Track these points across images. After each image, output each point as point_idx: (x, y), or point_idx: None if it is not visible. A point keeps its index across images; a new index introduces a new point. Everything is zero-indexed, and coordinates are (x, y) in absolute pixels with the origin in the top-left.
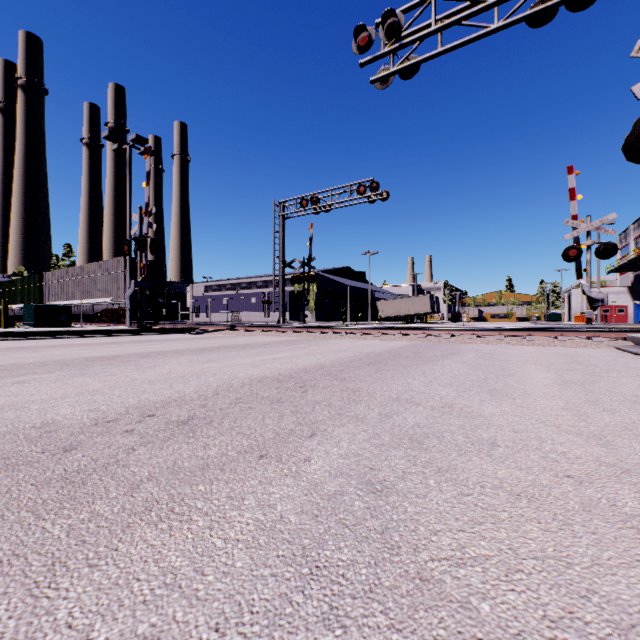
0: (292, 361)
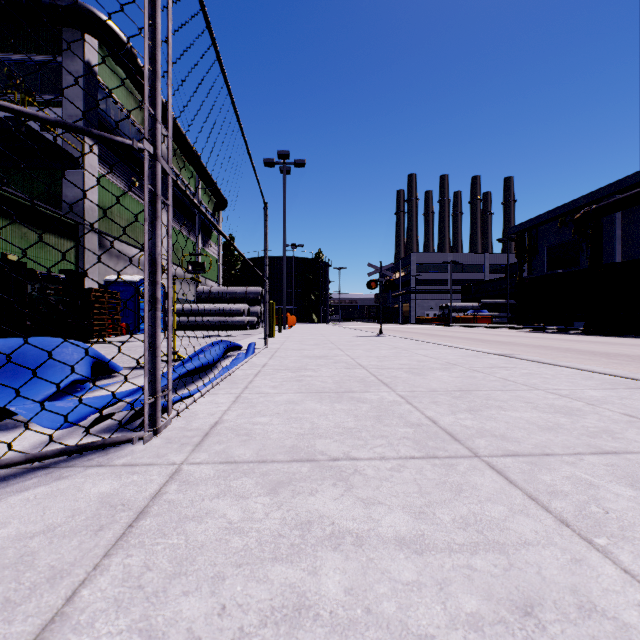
0: None
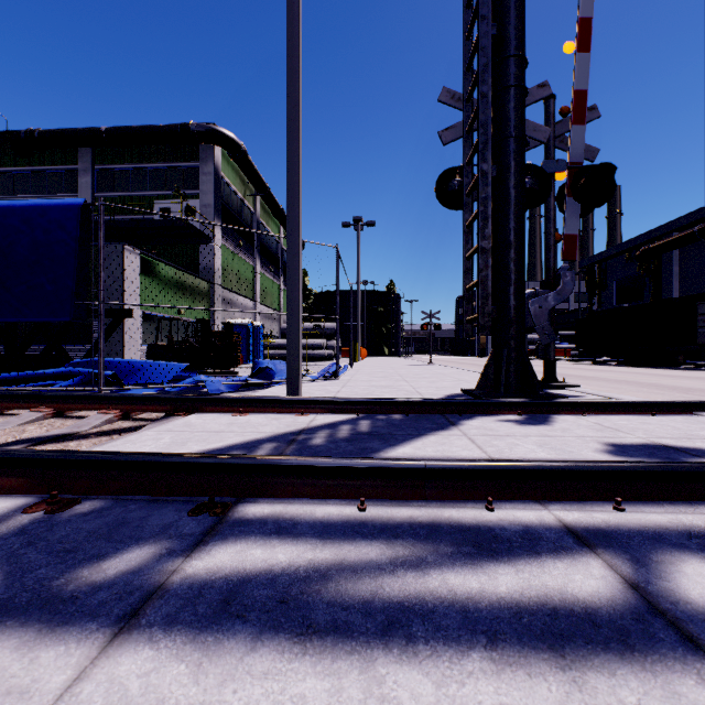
0: (687, 385)
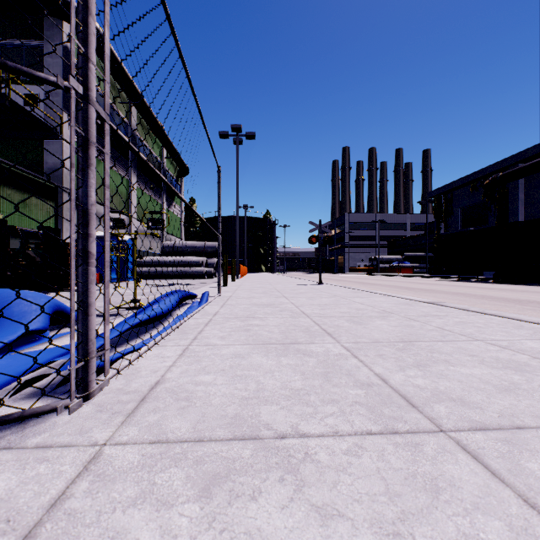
0: None
